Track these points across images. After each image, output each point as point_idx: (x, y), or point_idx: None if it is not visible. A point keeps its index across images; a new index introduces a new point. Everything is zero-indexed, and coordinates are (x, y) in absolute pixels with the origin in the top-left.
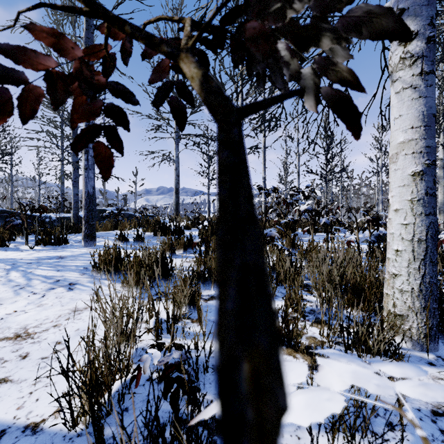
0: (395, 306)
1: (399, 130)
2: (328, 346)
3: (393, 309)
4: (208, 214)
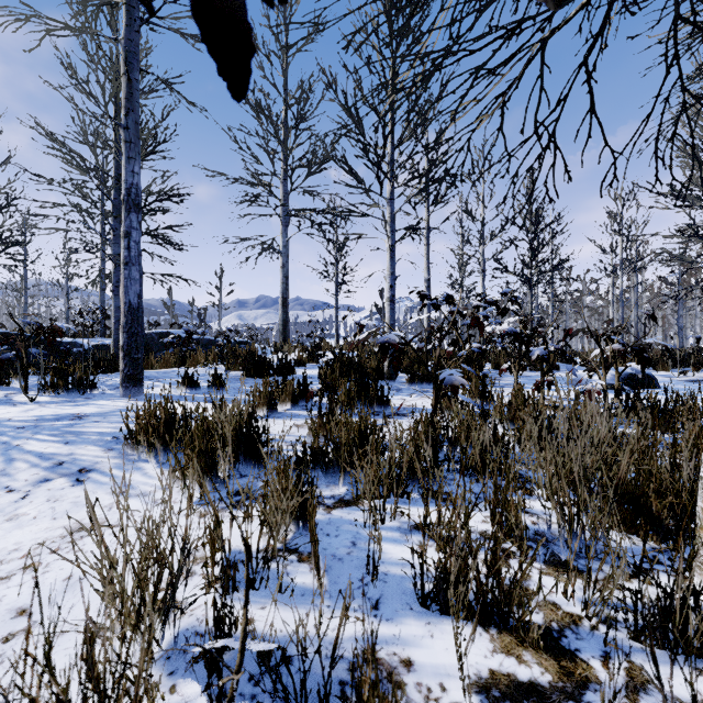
0: None
1: None
2: (589, 629)
3: None
4: (336, 340)
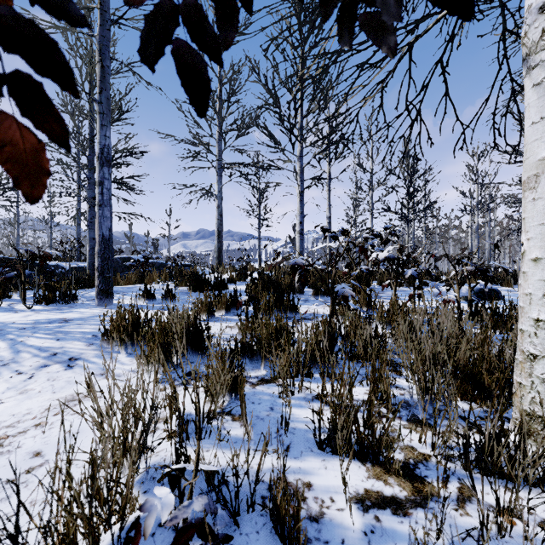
0: (534, 403)
1: (541, 139)
2: (435, 463)
3: (532, 407)
4: (259, 263)
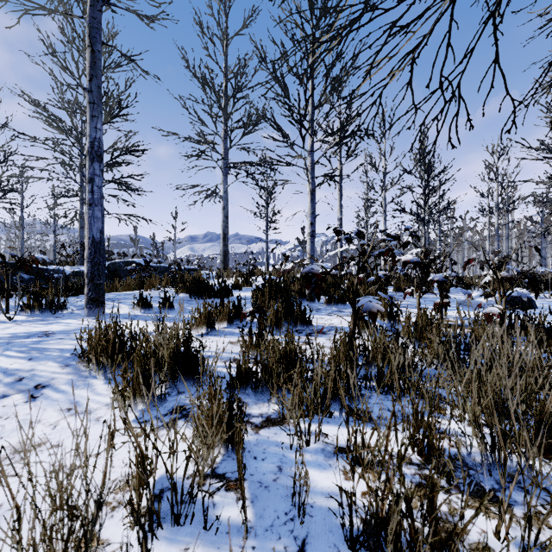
0: None
1: None
2: None
3: None
4: (266, 267)
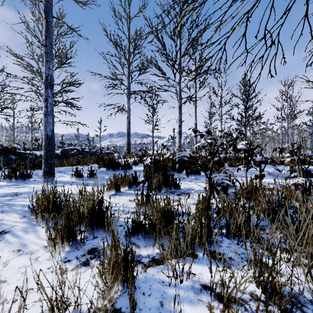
0: None
1: None
2: None
3: None
4: (152, 152)
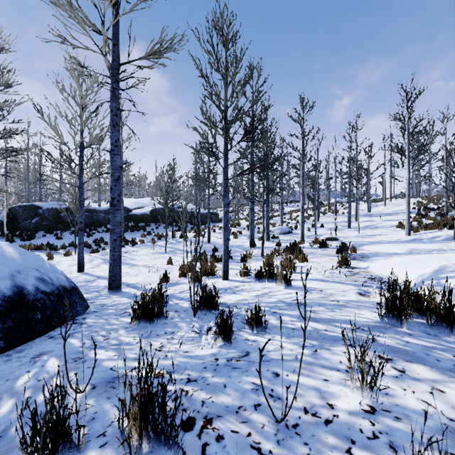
0: None
1: None
2: None
3: None
4: None
